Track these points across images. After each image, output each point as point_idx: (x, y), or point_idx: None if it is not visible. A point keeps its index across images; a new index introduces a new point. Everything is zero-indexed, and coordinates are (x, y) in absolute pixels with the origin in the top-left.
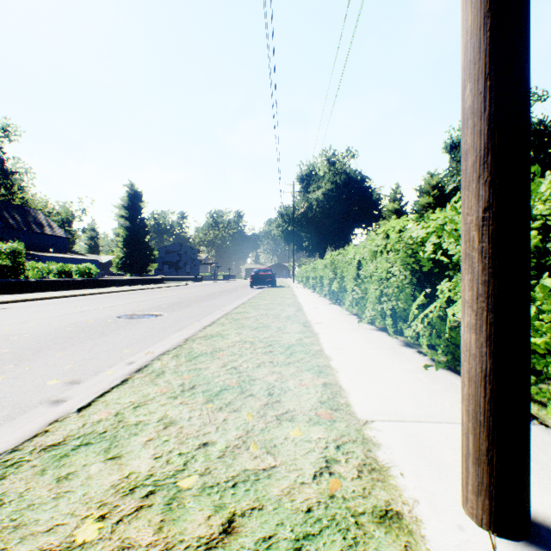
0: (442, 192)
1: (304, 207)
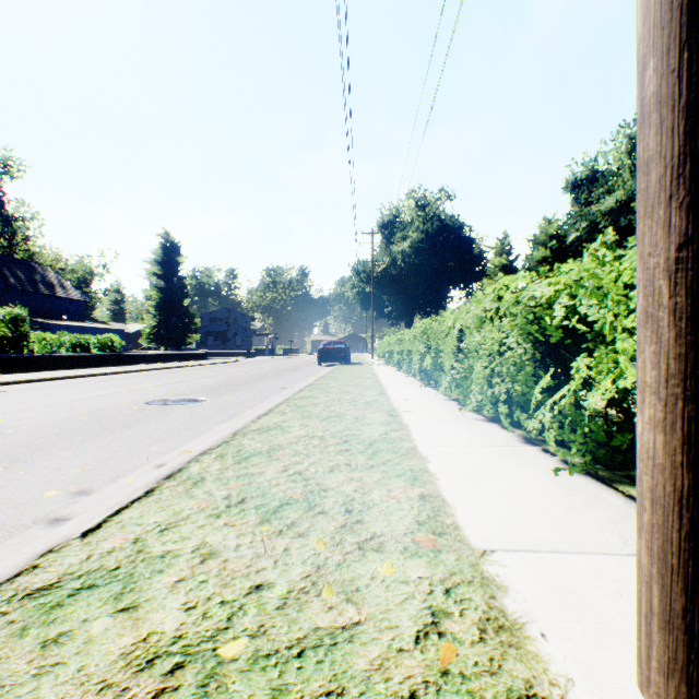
0: (563, 243)
1: (386, 263)
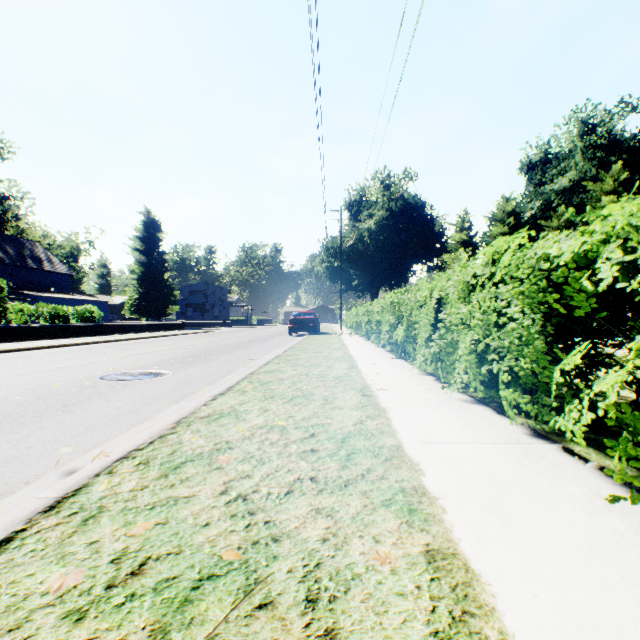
0: (520, 220)
1: (353, 239)
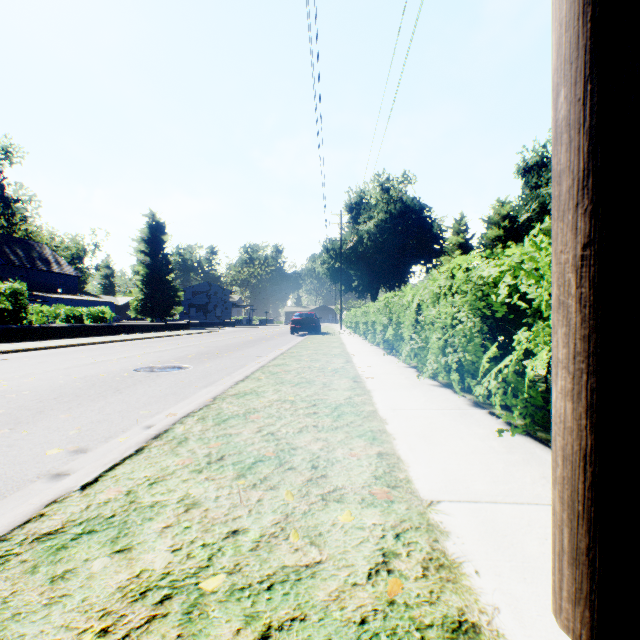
0: (514, 223)
1: (353, 241)
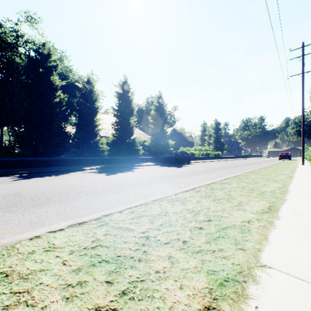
0: None
1: None
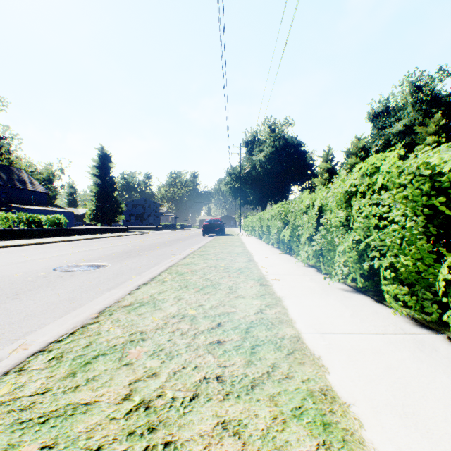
0: (368, 153)
1: (249, 168)
